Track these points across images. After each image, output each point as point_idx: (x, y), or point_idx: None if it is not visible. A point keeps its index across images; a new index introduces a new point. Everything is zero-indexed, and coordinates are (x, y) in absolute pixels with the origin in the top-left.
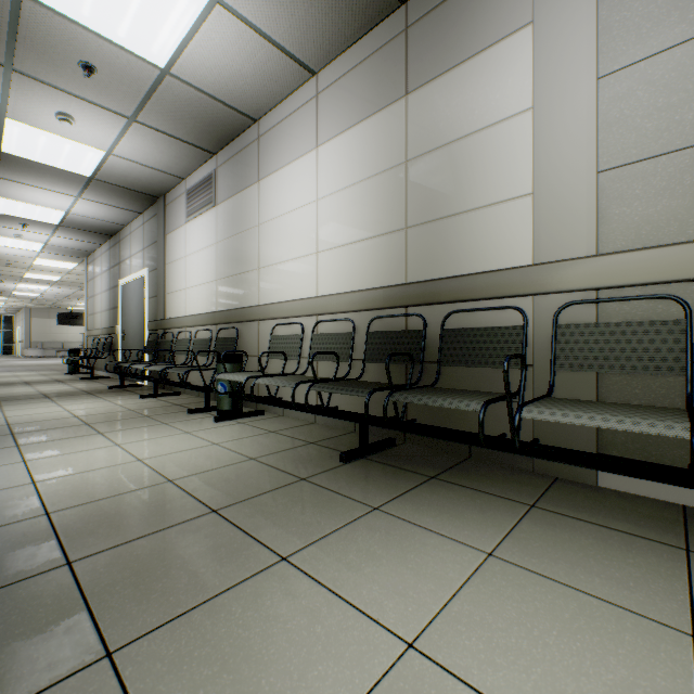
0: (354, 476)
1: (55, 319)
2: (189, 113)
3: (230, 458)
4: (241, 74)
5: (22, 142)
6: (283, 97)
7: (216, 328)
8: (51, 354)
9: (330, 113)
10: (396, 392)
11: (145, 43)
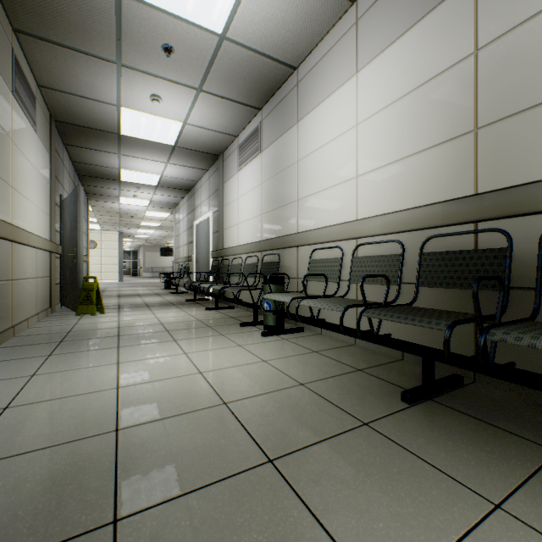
0: (430, 429)
1: (159, 252)
2: (240, 74)
3: (279, 380)
4: (284, 21)
5: (131, 125)
6: (321, 36)
7: (261, 254)
8: (157, 275)
9: (371, 33)
10: (493, 327)
11: (207, 13)
